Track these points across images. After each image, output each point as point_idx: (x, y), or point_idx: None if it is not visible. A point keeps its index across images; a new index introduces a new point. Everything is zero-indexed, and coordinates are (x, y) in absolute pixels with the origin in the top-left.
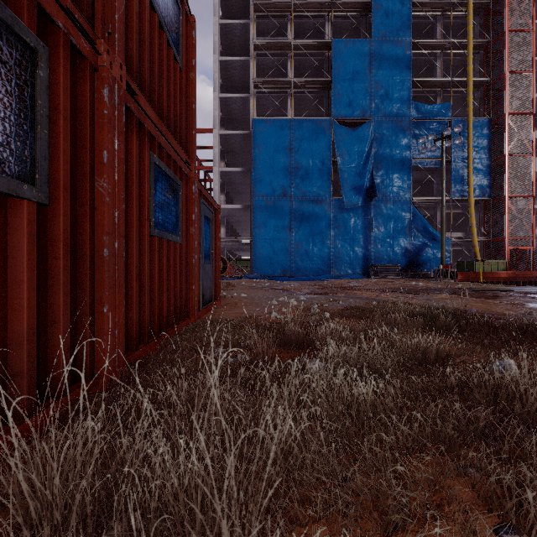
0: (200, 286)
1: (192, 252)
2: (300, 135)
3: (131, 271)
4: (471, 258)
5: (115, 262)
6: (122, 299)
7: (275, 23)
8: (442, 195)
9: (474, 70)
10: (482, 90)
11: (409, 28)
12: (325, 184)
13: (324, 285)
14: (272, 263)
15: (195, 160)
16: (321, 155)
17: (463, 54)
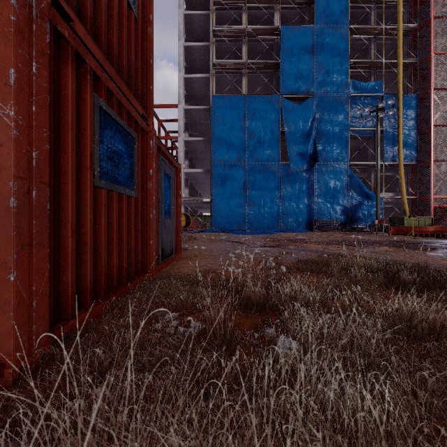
0: (159, 241)
1: (150, 207)
2: (253, 109)
3: (65, 226)
4: (400, 215)
5: (32, 215)
6: (45, 262)
7: (231, 14)
8: (377, 160)
9: (403, 52)
10: (410, 70)
11: (347, 16)
12: (274, 151)
13: (274, 238)
14: (229, 219)
15: (152, 115)
16: (271, 126)
17: (393, 40)
